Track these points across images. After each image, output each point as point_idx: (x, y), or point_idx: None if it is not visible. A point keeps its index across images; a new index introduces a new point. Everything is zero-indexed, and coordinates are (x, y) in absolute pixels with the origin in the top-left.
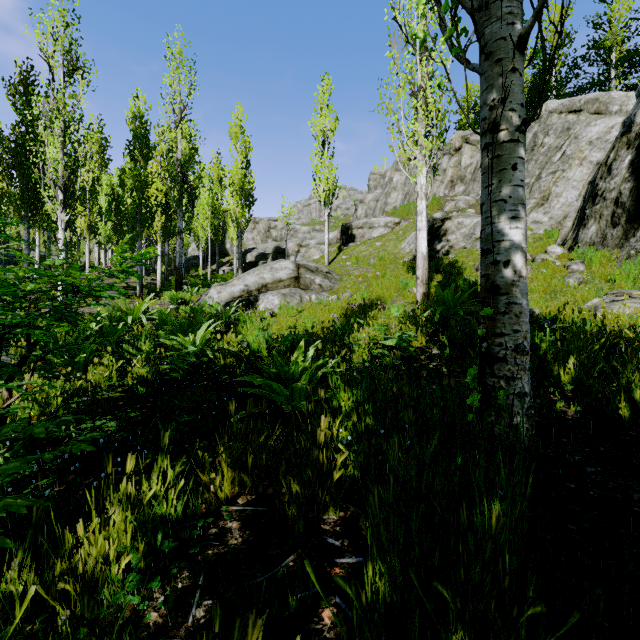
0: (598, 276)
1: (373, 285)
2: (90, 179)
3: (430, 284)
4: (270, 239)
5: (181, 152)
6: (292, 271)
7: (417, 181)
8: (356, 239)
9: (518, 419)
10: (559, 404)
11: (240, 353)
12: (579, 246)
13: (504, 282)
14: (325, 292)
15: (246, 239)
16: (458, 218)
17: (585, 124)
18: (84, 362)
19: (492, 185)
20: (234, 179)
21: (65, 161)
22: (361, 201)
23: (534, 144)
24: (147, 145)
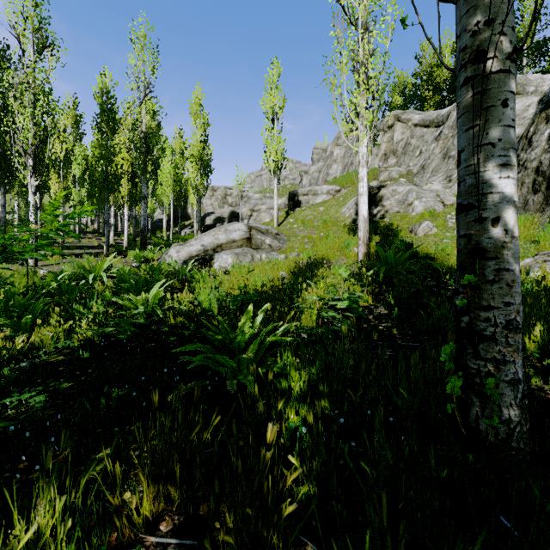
0: (523, 237)
1: (318, 245)
2: (63, 149)
3: (369, 244)
4: (226, 205)
5: (145, 125)
6: (244, 232)
7: (359, 150)
8: (302, 205)
9: (510, 412)
10: (535, 379)
11: (191, 312)
12: None
13: (492, 244)
14: (274, 251)
15: (205, 205)
16: (392, 186)
17: None
18: (32, 322)
19: (475, 126)
20: (194, 151)
21: (34, 130)
22: (306, 172)
23: None
24: (113, 118)
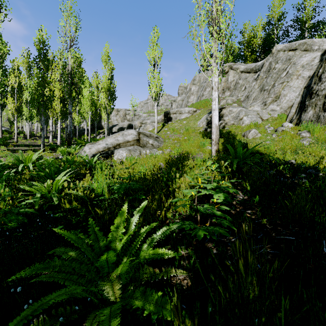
0: (321, 140)
1: (183, 144)
2: (17, 81)
3: None
4: (126, 120)
5: (71, 66)
6: (135, 136)
7: (212, 79)
8: (172, 119)
9: None
10: None
11: (85, 197)
12: (302, 123)
13: None
14: (155, 148)
15: (113, 120)
16: (229, 108)
17: (299, 56)
18: None
19: None
20: (104, 85)
21: None
22: (174, 100)
23: (270, 68)
24: (47, 59)
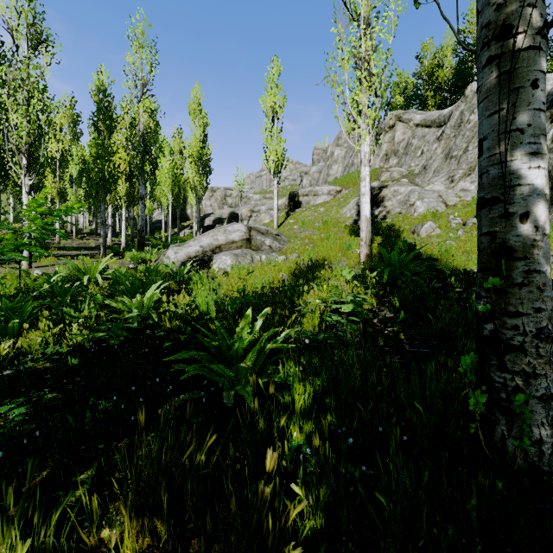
0: None
1: (318, 246)
2: (60, 149)
3: (371, 245)
4: (226, 206)
5: (143, 124)
6: (244, 233)
7: (361, 149)
8: (302, 205)
9: (542, 432)
10: None
11: (187, 315)
12: None
13: (521, 242)
14: (274, 253)
15: (205, 205)
16: (394, 186)
17: None
18: (20, 327)
19: (501, 111)
20: (193, 151)
21: (28, 128)
22: (306, 173)
23: (461, 121)
24: (110, 116)
